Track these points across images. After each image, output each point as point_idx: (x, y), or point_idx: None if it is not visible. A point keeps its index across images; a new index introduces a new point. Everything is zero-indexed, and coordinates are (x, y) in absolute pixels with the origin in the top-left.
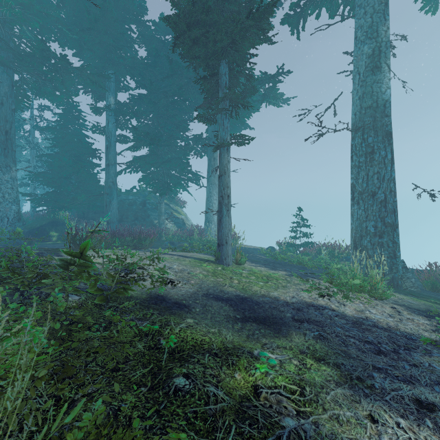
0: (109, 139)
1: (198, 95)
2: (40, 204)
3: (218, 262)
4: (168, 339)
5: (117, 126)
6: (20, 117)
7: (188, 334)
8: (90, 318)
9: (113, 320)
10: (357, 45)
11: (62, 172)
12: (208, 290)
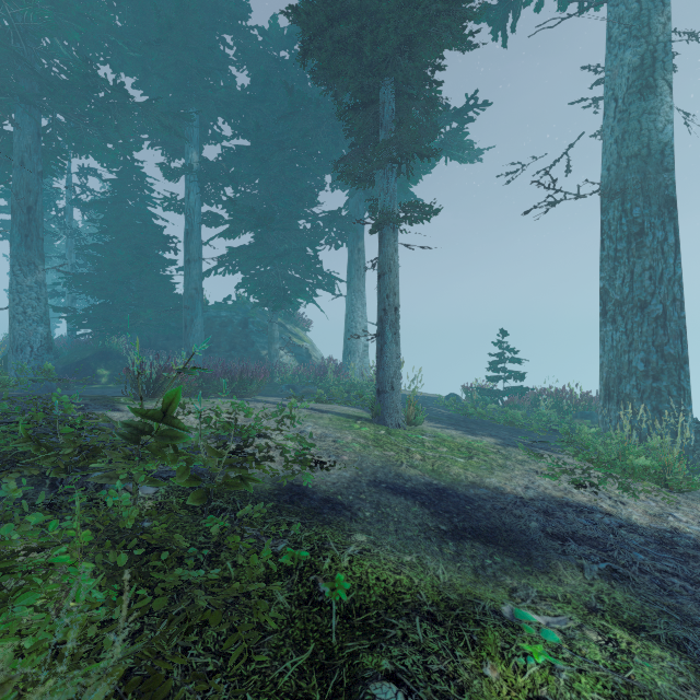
0: (190, 220)
1: (333, 147)
2: (82, 325)
3: (379, 422)
4: (334, 582)
5: (202, 199)
6: (50, 186)
7: (367, 570)
8: (181, 538)
9: (228, 545)
10: (612, 50)
11: (116, 274)
12: (375, 474)
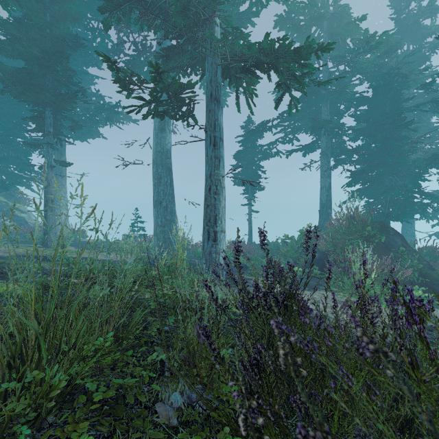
0: None
1: None
2: None
3: (44, 246)
4: None
5: None
6: None
7: None
8: None
9: None
10: None
11: None
12: (22, 254)
